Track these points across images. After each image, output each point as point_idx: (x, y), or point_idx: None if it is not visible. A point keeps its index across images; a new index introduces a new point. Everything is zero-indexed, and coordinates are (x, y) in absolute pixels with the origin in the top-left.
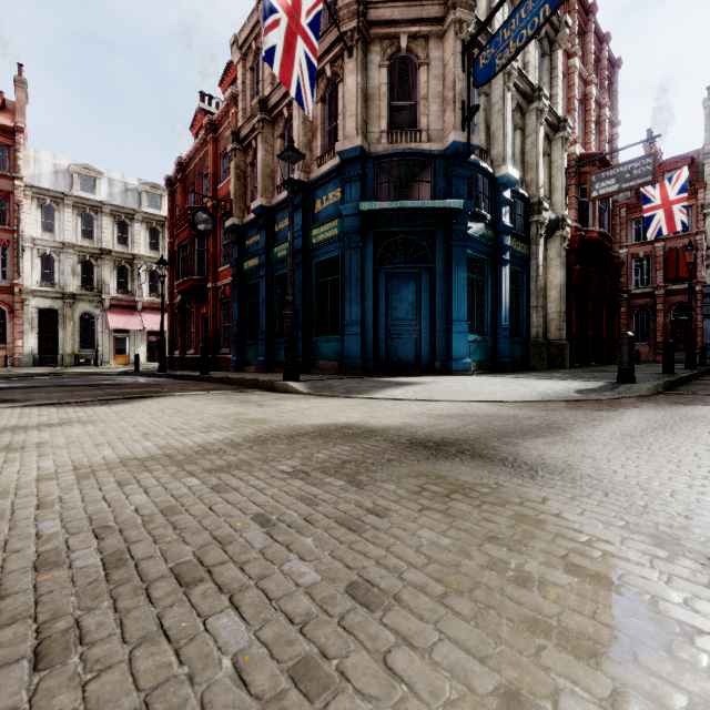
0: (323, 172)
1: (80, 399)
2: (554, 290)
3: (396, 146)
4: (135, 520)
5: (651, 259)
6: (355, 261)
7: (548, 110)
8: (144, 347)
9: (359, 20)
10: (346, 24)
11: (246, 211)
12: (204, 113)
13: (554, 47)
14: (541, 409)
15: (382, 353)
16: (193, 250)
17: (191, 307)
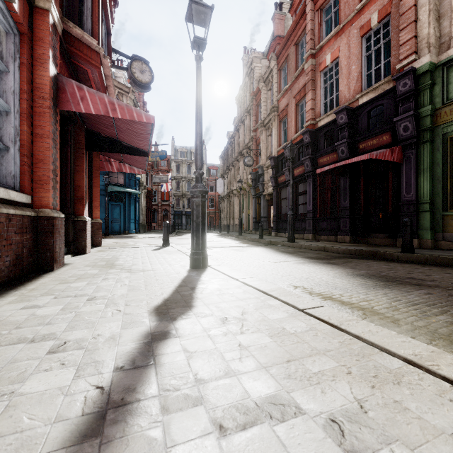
0: None
1: None
2: (143, 208)
3: None
4: None
5: (157, 191)
6: (103, 199)
7: None
8: None
9: None
10: None
11: None
12: None
13: None
14: None
15: (110, 228)
16: None
17: None
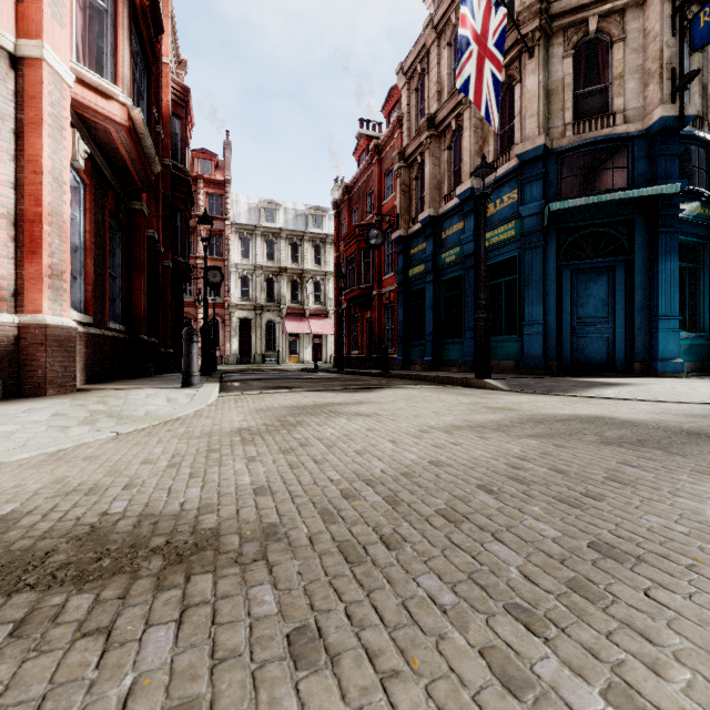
0: (497, 176)
1: (336, 388)
2: None
3: (584, 136)
4: (533, 456)
5: None
6: (536, 260)
7: None
8: (310, 348)
9: (542, 18)
10: (527, 27)
11: (411, 222)
12: (366, 138)
13: None
14: None
15: (566, 353)
16: (360, 262)
17: (355, 313)
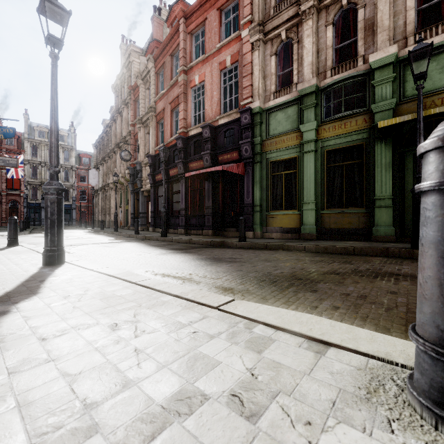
0: None
1: None
2: None
3: None
4: None
5: (0, 176)
6: None
7: None
8: None
9: None
10: None
11: None
12: None
13: None
14: None
15: None
16: None
17: None
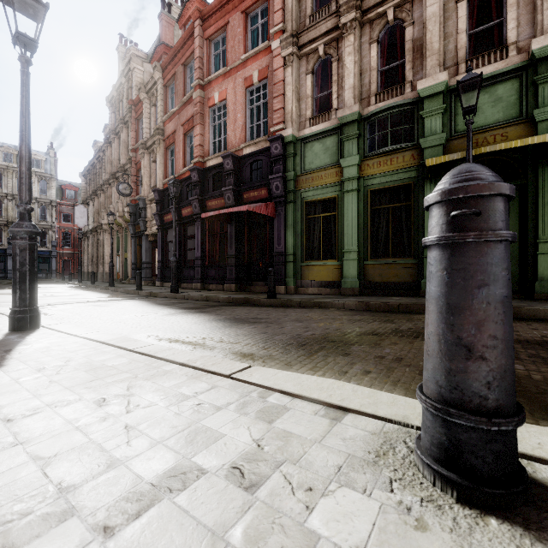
0: None
1: None
2: None
3: None
4: None
5: None
6: None
7: None
8: None
9: None
10: None
11: None
12: None
13: None
14: None
15: None
16: None
17: None
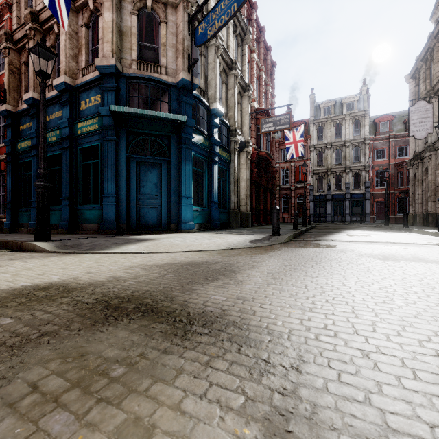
0: (86, 80)
1: None
2: (243, 182)
3: (143, 73)
4: None
5: (289, 170)
6: (111, 150)
7: (240, 77)
8: None
9: None
10: None
11: (20, 101)
12: None
13: (243, 42)
14: (226, 255)
15: (133, 218)
16: None
17: None
